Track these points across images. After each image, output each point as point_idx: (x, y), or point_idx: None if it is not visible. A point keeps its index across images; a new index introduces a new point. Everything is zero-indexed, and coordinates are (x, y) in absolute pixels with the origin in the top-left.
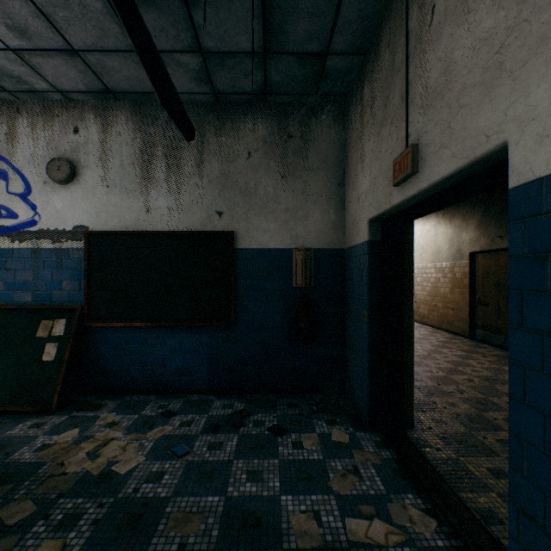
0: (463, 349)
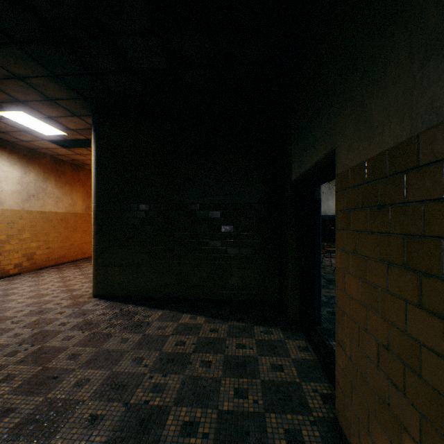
0: None
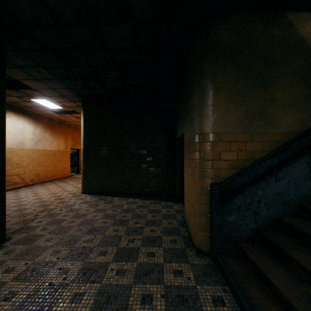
0: None
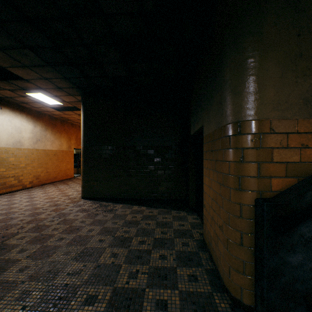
0: None
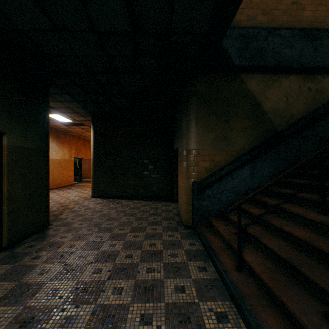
0: (7, 280)
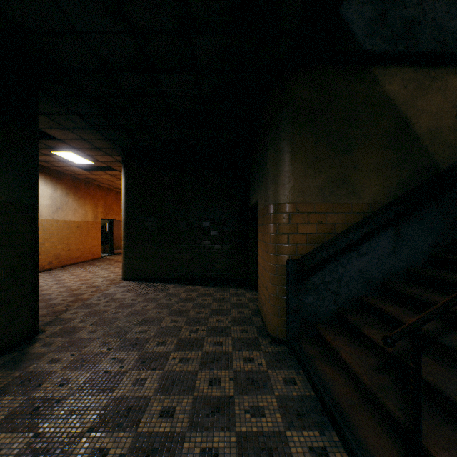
0: None
